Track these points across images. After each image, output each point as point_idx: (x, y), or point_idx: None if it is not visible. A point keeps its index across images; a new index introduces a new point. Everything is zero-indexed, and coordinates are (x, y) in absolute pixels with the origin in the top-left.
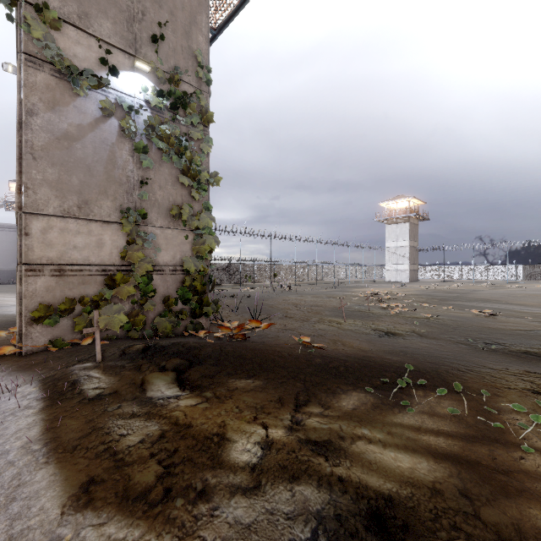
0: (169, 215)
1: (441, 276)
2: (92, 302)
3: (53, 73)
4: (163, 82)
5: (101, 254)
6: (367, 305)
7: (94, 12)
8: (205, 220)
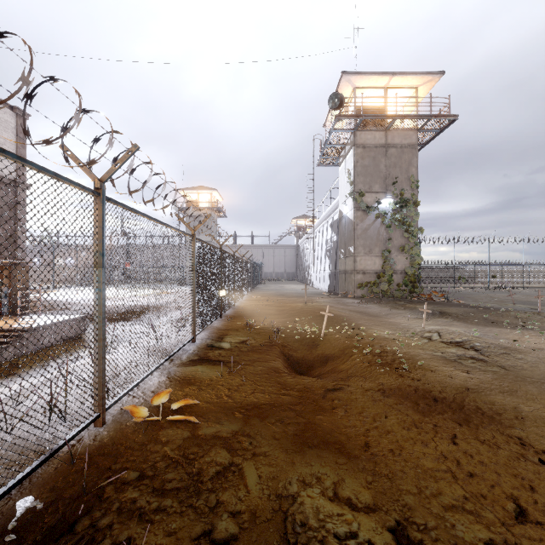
0: (399, 250)
1: None
2: (373, 283)
3: (362, 210)
4: (397, 197)
5: (375, 267)
6: None
7: (373, 184)
8: (415, 250)
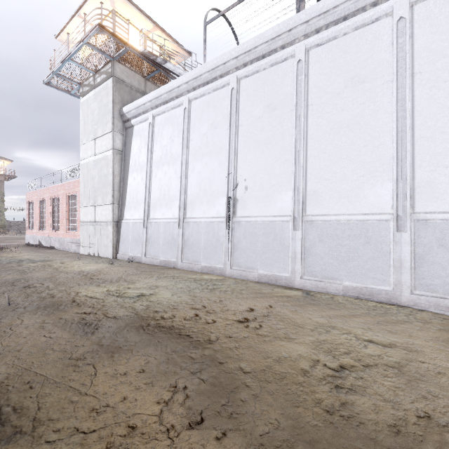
0: None
1: None
2: None
3: None
4: None
5: None
6: None
7: None
8: (3, 217)
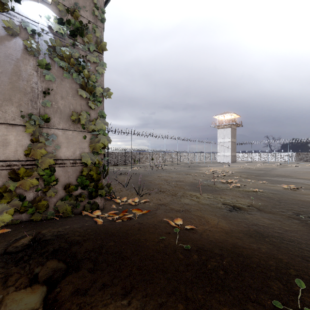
0: (70, 119)
1: (249, 159)
2: None
3: None
4: (64, 14)
5: (6, 151)
6: (212, 180)
7: None
8: (100, 124)
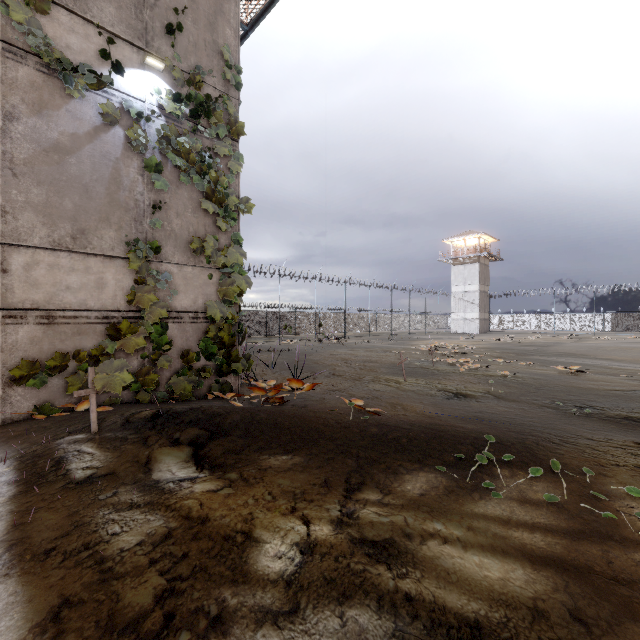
0: (189, 249)
1: (516, 327)
2: (90, 357)
3: (40, 67)
4: (181, 84)
5: (102, 296)
6: (431, 361)
7: None
8: (234, 255)
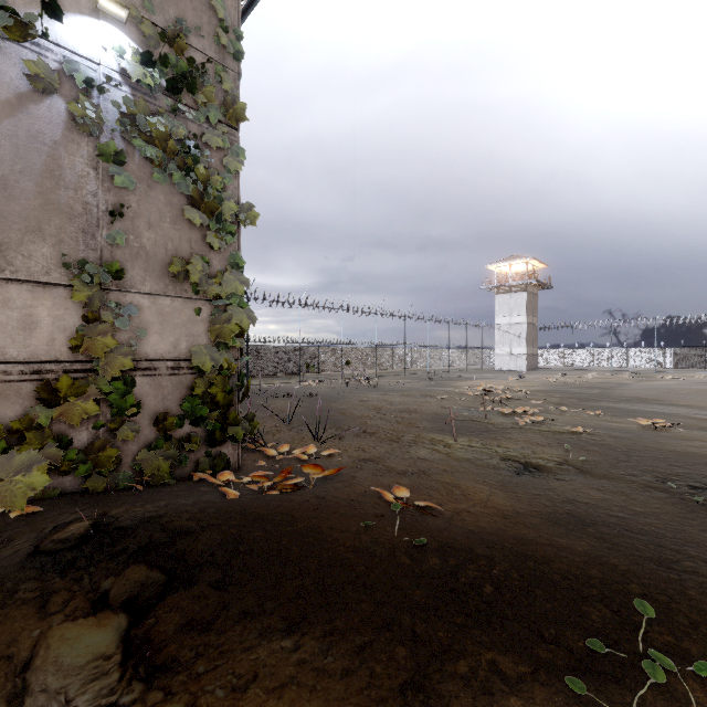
0: (166, 273)
1: (567, 363)
2: (9, 431)
3: None
4: (155, 43)
5: (31, 341)
6: (481, 409)
7: None
8: (232, 282)
